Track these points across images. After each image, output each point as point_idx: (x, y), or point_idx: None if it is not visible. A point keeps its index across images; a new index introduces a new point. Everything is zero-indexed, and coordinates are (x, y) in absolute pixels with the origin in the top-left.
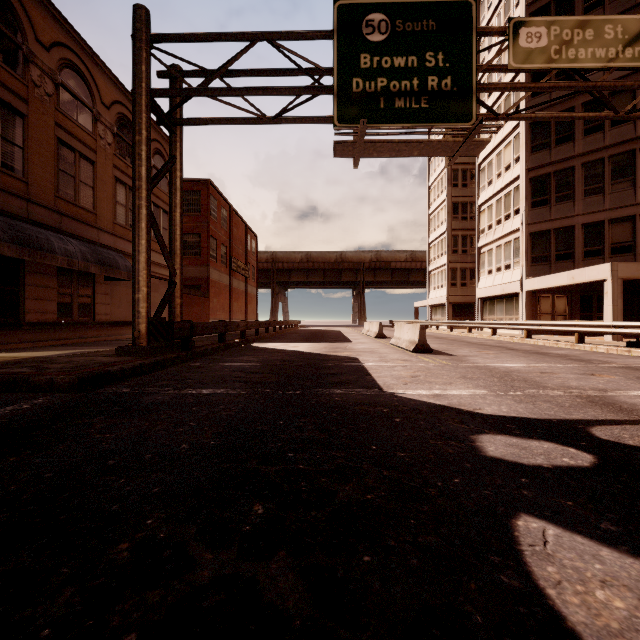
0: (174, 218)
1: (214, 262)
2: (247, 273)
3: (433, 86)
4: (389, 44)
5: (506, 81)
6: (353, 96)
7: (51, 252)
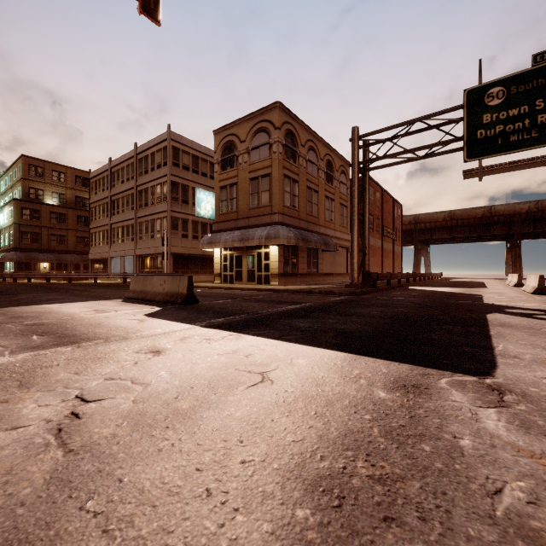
0: (365, 219)
1: (371, 232)
2: (394, 236)
3: (542, 121)
4: (505, 103)
5: None
6: (477, 141)
7: (310, 242)
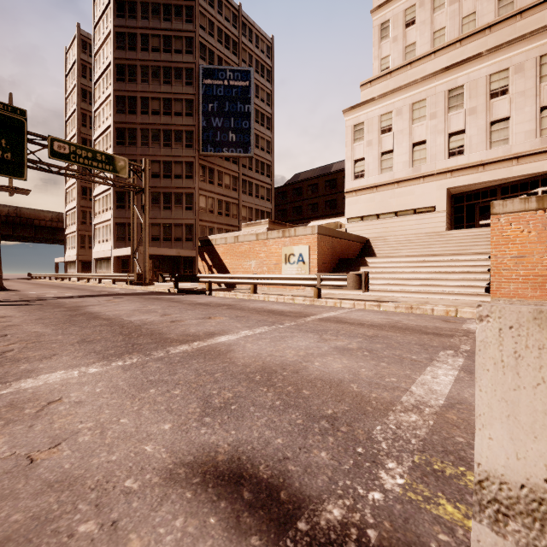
0: None
1: None
2: None
3: None
4: None
5: (106, 125)
6: None
7: None
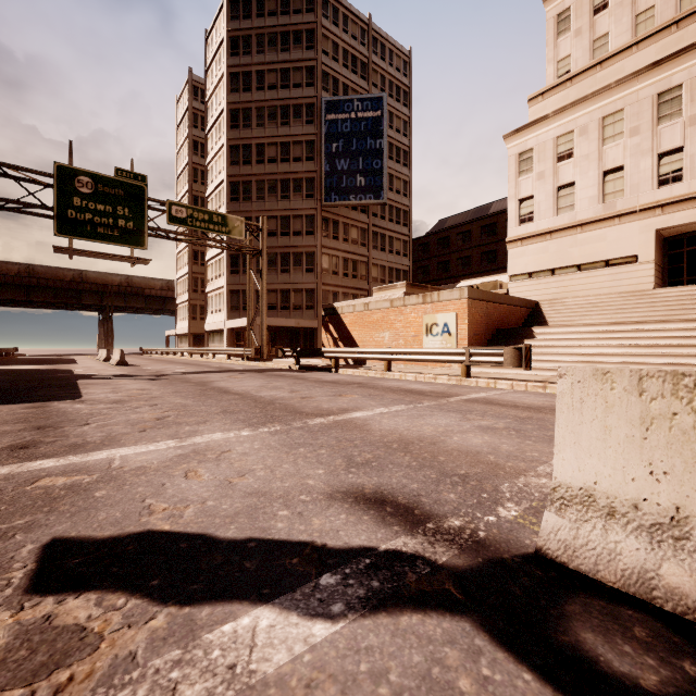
0: None
1: None
2: None
3: (122, 225)
4: (94, 196)
5: (219, 180)
6: (69, 220)
7: None
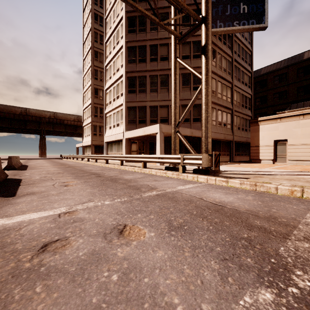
0: None
1: None
2: None
3: None
4: None
5: (117, 21)
6: None
7: None
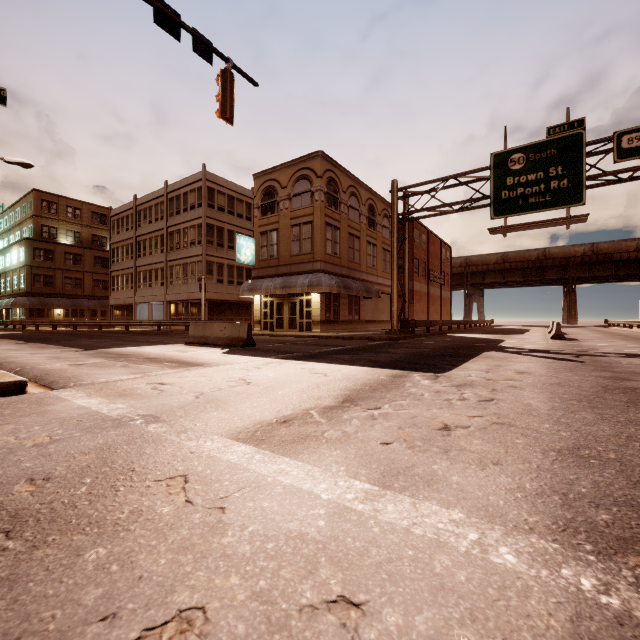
0: (405, 268)
1: (416, 277)
2: (442, 281)
3: (554, 186)
4: (525, 169)
5: None
6: (502, 201)
7: (352, 289)
